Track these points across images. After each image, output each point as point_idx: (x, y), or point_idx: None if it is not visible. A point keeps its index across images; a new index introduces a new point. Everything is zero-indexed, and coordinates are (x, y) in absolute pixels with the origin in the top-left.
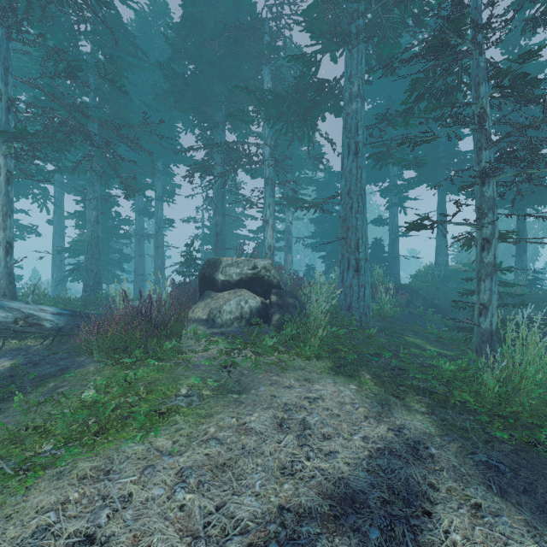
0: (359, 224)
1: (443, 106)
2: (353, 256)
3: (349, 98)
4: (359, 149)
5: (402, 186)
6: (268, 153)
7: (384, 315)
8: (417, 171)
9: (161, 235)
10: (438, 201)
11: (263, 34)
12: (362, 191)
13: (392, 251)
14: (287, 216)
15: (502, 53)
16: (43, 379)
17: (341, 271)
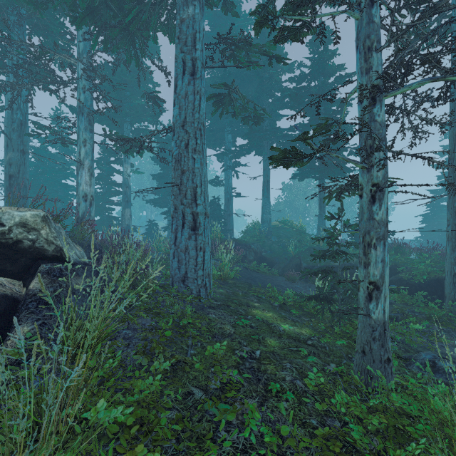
0: (197, 167)
1: (307, 2)
2: (189, 210)
3: None
4: (197, 68)
5: (235, 152)
6: (84, 73)
7: (224, 277)
8: (248, 138)
9: None
10: (263, 167)
11: None
12: (201, 124)
13: (227, 209)
14: (125, 168)
15: (310, 51)
16: None
17: (174, 229)
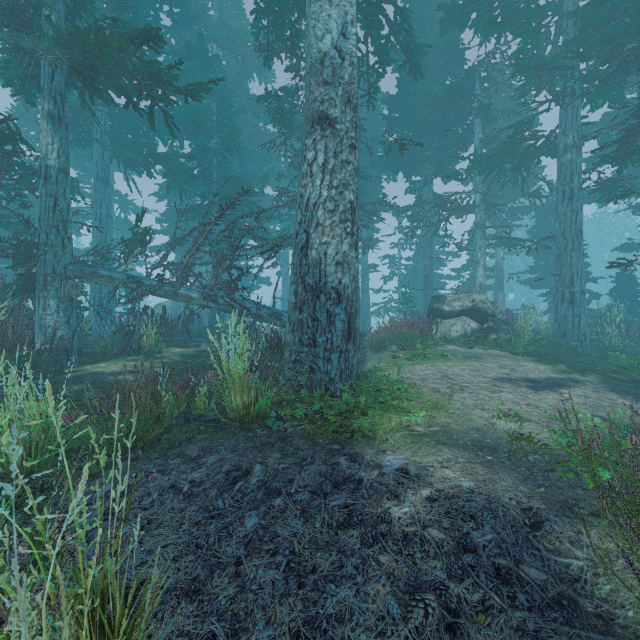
0: (573, 261)
1: None
2: (567, 290)
3: (563, 150)
4: (574, 194)
5: None
6: (479, 199)
7: (611, 349)
8: None
9: (367, 279)
10: None
11: (473, 85)
12: (578, 231)
13: None
14: (497, 252)
15: None
16: (364, 356)
17: (555, 303)
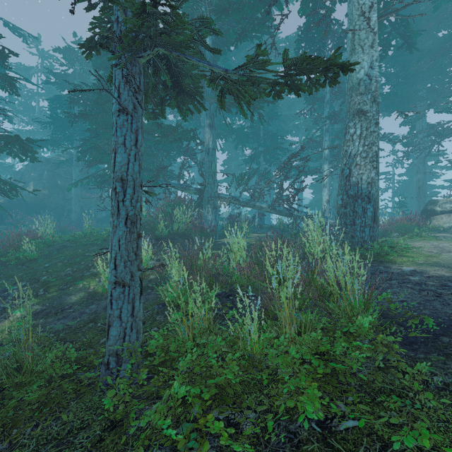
0: None
1: None
2: None
3: None
4: None
5: None
6: None
7: None
8: None
9: None
10: None
11: None
12: None
13: None
14: None
15: None
16: None
17: None
